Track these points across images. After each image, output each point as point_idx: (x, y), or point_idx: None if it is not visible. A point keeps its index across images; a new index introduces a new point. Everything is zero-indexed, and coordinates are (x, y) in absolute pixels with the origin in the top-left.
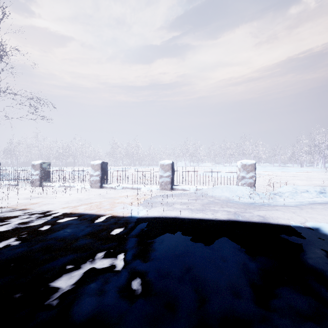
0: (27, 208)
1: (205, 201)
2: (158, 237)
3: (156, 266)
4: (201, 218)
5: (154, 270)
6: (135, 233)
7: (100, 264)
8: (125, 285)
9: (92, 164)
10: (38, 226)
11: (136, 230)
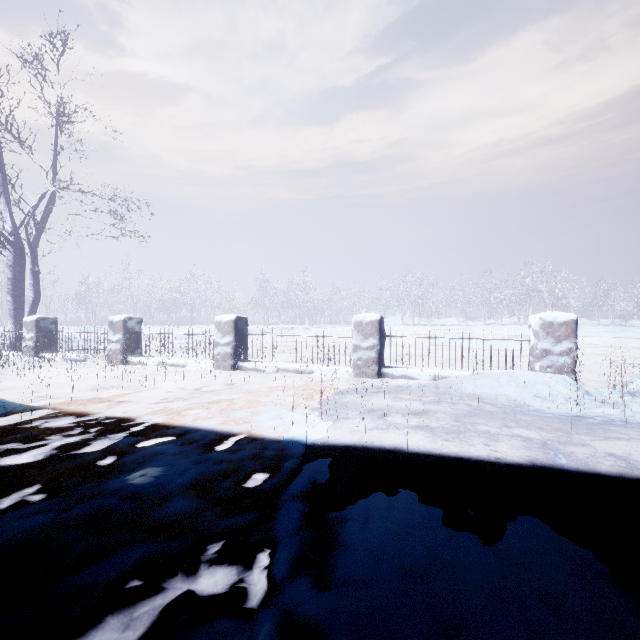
0: (87, 412)
1: (460, 408)
2: (355, 504)
3: (354, 612)
4: (458, 456)
5: (348, 625)
6: (298, 489)
7: (209, 582)
8: None
9: (218, 322)
10: (94, 457)
11: (300, 480)
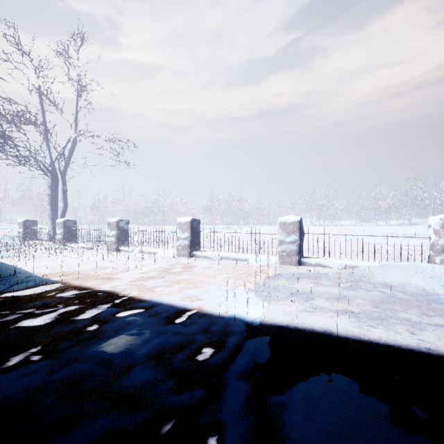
0: (87, 286)
1: (376, 295)
2: (295, 389)
3: None
4: (387, 343)
5: None
6: (241, 367)
7: None
8: None
9: (179, 222)
10: (84, 324)
11: (243, 358)
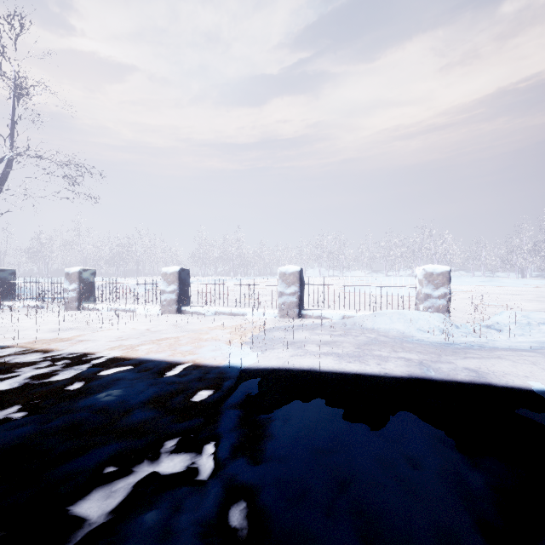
0: (52, 349)
1: (361, 339)
2: (279, 409)
3: (278, 476)
4: (357, 372)
5: (274, 484)
6: (235, 400)
7: (169, 465)
8: (216, 518)
9: (164, 273)
10: (63, 383)
11: (237, 394)
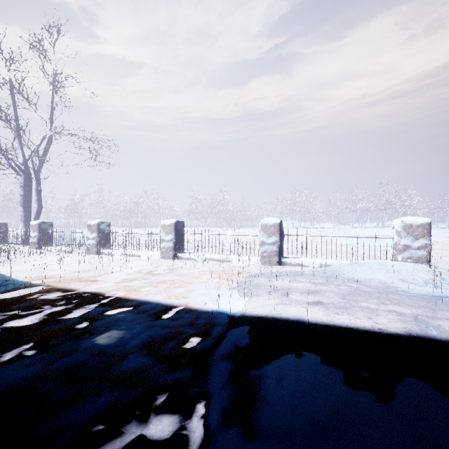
0: (71, 288)
1: (344, 289)
2: (270, 364)
3: None
4: (348, 326)
5: None
6: (225, 351)
7: (157, 427)
8: None
9: (163, 225)
10: (73, 322)
11: (226, 344)
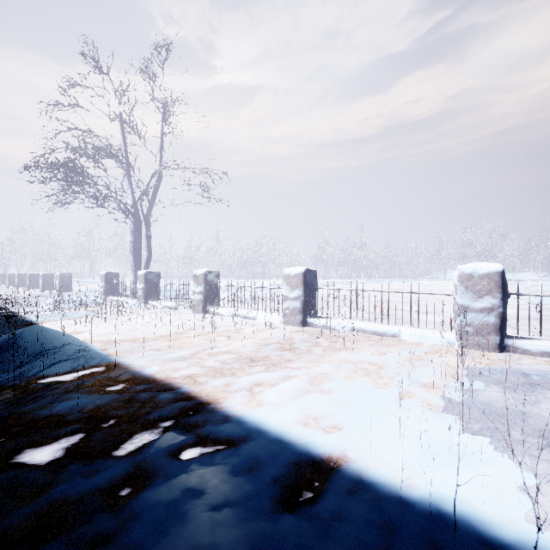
0: (150, 373)
1: None
2: None
3: None
4: None
5: None
6: None
7: None
8: None
9: (286, 275)
10: (111, 479)
11: None
